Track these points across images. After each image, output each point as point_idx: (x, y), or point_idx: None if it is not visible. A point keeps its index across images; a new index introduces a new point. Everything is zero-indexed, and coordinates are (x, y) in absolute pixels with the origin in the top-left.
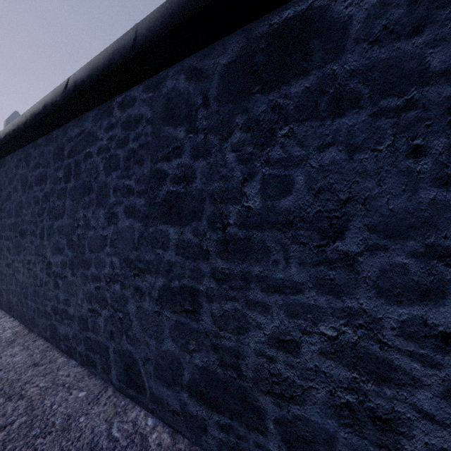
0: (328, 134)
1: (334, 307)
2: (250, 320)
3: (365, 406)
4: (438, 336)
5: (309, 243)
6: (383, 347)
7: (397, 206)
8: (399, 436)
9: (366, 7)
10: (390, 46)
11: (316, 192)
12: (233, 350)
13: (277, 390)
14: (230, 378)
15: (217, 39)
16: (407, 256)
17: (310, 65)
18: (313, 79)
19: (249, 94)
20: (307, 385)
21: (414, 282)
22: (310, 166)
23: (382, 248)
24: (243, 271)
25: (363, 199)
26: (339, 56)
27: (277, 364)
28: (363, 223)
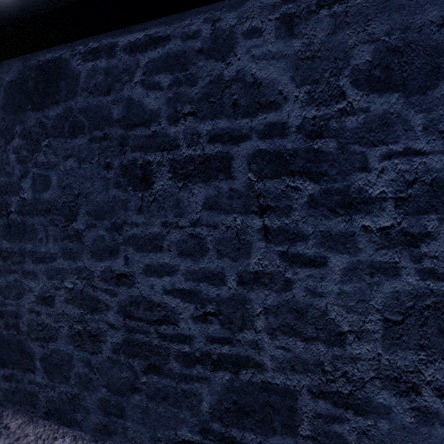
0: (69, 149)
1: (72, 268)
2: (25, 286)
3: (86, 330)
4: (116, 277)
5: (59, 224)
6: (94, 289)
7: (100, 199)
8: (101, 343)
9: (87, 68)
10: (97, 98)
11: (63, 188)
12: (14, 313)
13: (42, 335)
14: (12, 336)
15: (6, 58)
16: (104, 230)
17: (60, 98)
18: (61, 108)
19: (24, 109)
20: (58, 326)
21: (107, 246)
22: (60, 170)
23: (94, 226)
24: (21, 249)
25: (86, 194)
26: (74, 97)
27: (42, 316)
28: (85, 210)
